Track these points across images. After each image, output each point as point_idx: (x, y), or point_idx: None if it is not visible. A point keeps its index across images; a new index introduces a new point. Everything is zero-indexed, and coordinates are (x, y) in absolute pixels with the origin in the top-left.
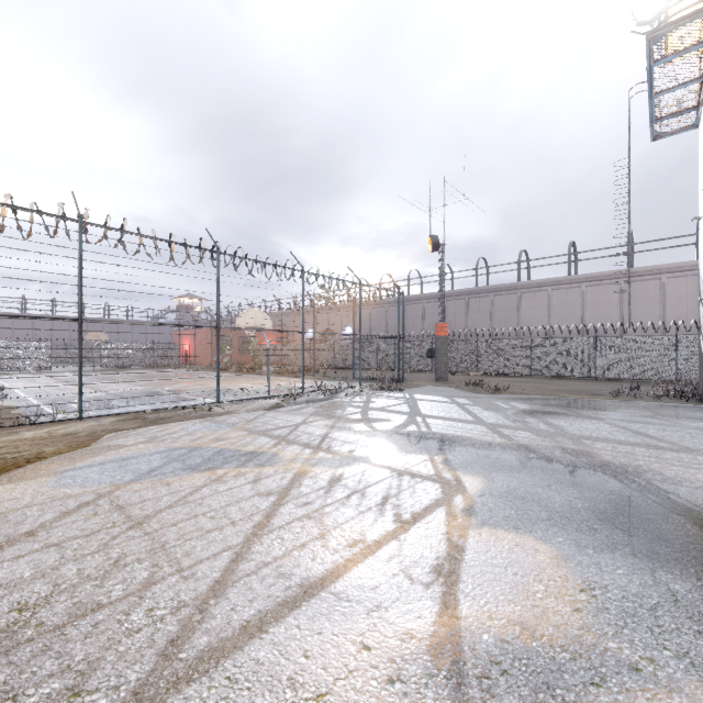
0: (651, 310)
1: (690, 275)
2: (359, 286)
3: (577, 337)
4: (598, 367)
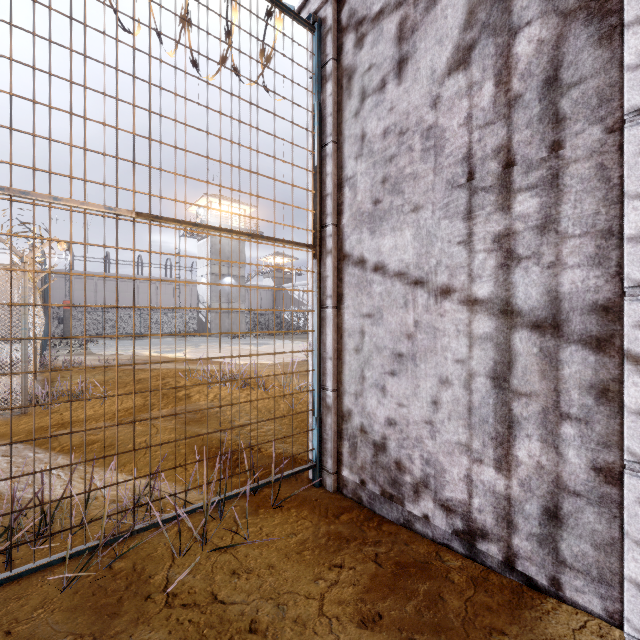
0: (152, 299)
1: (167, 284)
2: (47, 274)
3: (131, 312)
4: (141, 328)
